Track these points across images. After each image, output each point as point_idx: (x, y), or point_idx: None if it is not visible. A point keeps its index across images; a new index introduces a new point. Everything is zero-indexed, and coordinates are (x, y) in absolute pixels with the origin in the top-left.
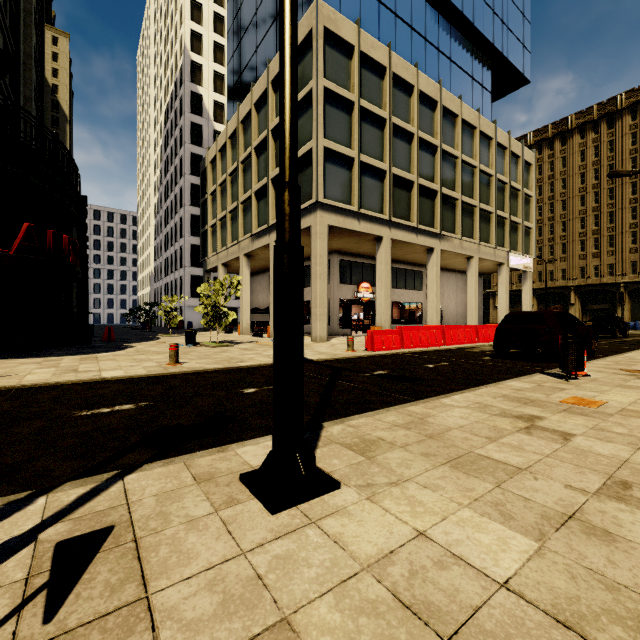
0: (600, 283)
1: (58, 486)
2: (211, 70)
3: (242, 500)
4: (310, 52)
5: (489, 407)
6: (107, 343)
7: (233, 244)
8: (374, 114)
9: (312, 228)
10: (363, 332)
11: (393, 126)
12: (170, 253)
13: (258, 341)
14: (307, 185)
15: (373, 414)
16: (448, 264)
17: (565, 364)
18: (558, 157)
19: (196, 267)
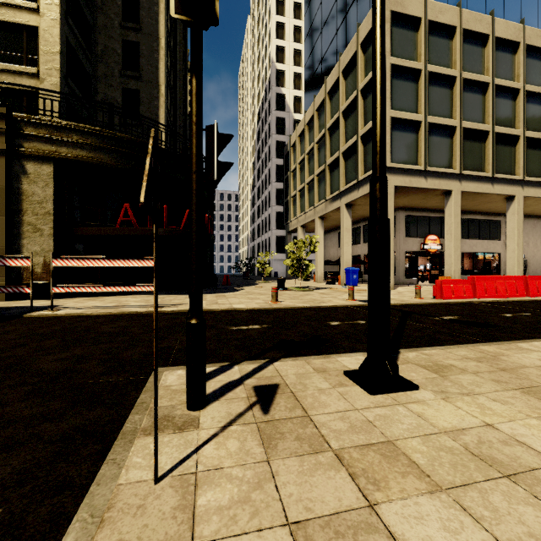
0: None
1: (241, 362)
2: (291, 73)
3: (348, 385)
4: None
5: None
6: (226, 286)
7: (310, 209)
8: (442, 75)
9: None
10: (430, 282)
11: (464, 81)
12: (261, 220)
13: (331, 287)
14: None
15: (444, 348)
16: (534, 210)
17: None
18: None
19: (280, 229)
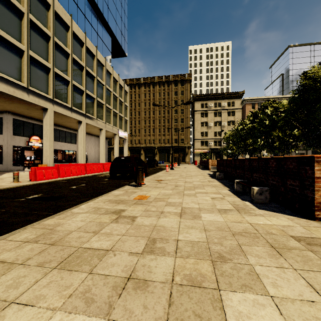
0: (150, 146)
1: None
2: None
3: None
4: None
5: (100, 209)
6: None
7: None
8: (41, 29)
9: None
10: None
11: (55, 43)
12: None
13: None
14: None
15: (7, 236)
16: (90, 131)
17: (137, 180)
18: (137, 93)
19: None
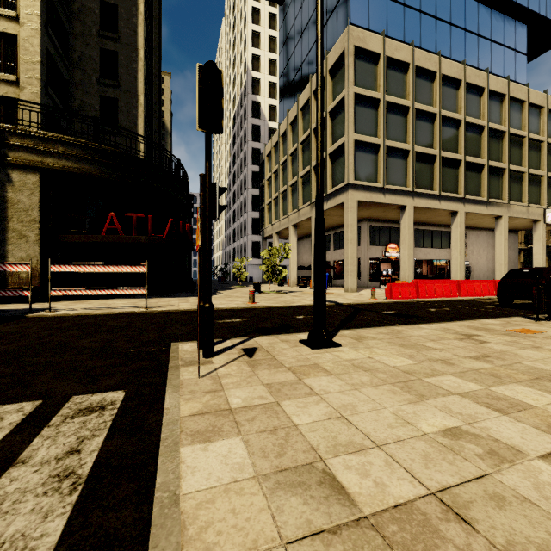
0: None
1: (231, 338)
2: (266, 81)
3: (301, 346)
4: (343, 67)
5: (449, 330)
6: None
7: (284, 217)
8: (398, 105)
9: (344, 204)
10: None
11: (416, 111)
12: (237, 225)
13: (303, 291)
14: (341, 170)
15: (370, 328)
16: (476, 223)
17: (537, 309)
18: None
19: (255, 235)
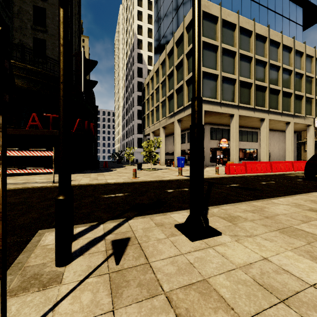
0: None
1: (105, 221)
2: (146, 41)
3: (177, 234)
4: None
5: (302, 205)
6: (105, 168)
7: (157, 122)
8: (229, 50)
9: None
10: (222, 164)
11: (240, 55)
12: (128, 128)
13: (169, 168)
14: None
15: (233, 204)
16: (273, 127)
17: None
18: None
19: (139, 134)
